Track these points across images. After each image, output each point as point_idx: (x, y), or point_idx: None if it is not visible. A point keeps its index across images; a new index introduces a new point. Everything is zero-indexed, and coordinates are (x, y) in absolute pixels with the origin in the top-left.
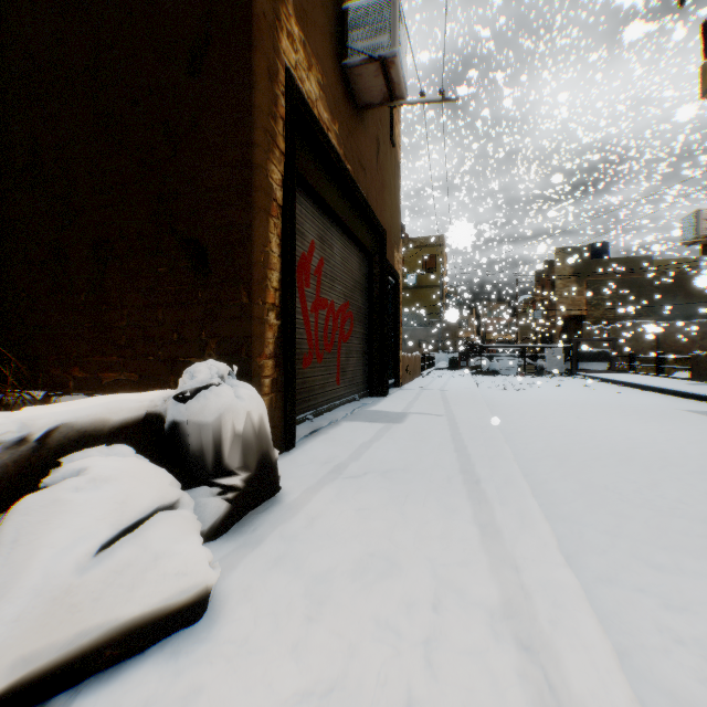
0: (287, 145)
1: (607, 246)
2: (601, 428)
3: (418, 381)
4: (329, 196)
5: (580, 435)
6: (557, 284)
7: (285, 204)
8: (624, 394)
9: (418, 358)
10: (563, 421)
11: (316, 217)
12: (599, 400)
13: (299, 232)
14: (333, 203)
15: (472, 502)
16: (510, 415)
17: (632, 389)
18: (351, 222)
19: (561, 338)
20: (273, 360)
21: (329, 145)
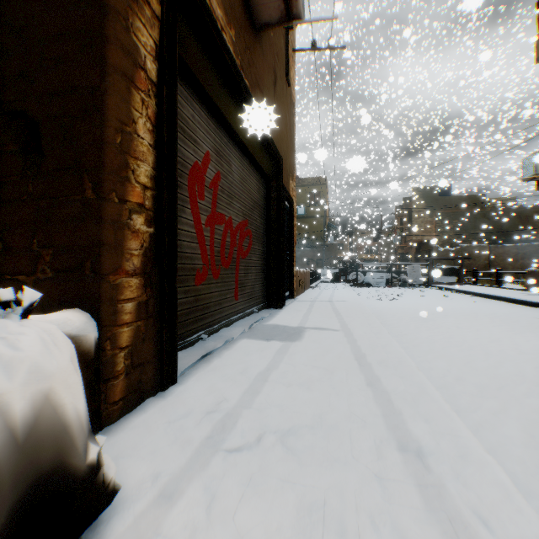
0: (163, 9)
1: (450, 187)
2: (487, 340)
3: (308, 293)
4: (226, 107)
5: (473, 350)
6: (413, 215)
7: (161, 84)
8: (481, 304)
9: (308, 273)
10: (448, 332)
11: (212, 128)
12: (464, 309)
13: (191, 139)
14: (229, 117)
15: (438, 522)
16: (397, 326)
17: (483, 298)
18: (250, 142)
19: (416, 257)
20: (140, 278)
21: (223, 45)
